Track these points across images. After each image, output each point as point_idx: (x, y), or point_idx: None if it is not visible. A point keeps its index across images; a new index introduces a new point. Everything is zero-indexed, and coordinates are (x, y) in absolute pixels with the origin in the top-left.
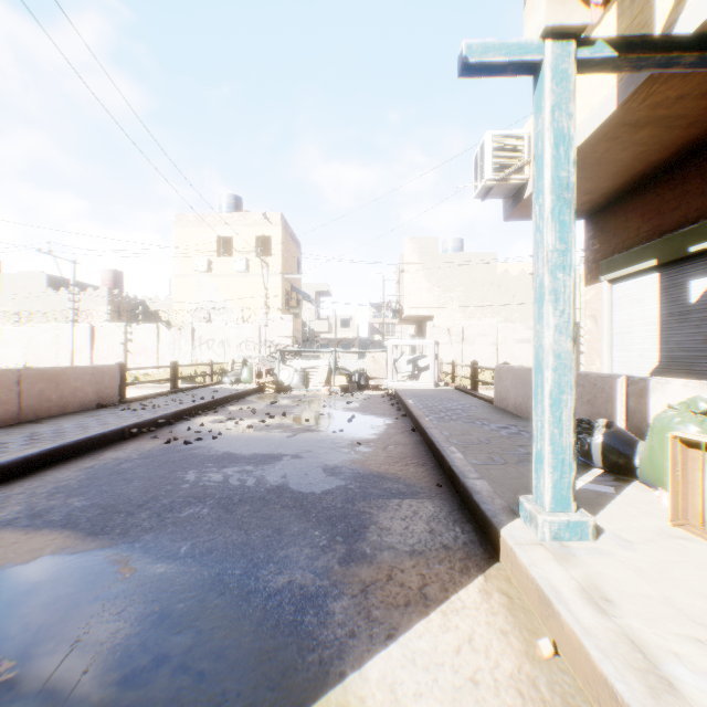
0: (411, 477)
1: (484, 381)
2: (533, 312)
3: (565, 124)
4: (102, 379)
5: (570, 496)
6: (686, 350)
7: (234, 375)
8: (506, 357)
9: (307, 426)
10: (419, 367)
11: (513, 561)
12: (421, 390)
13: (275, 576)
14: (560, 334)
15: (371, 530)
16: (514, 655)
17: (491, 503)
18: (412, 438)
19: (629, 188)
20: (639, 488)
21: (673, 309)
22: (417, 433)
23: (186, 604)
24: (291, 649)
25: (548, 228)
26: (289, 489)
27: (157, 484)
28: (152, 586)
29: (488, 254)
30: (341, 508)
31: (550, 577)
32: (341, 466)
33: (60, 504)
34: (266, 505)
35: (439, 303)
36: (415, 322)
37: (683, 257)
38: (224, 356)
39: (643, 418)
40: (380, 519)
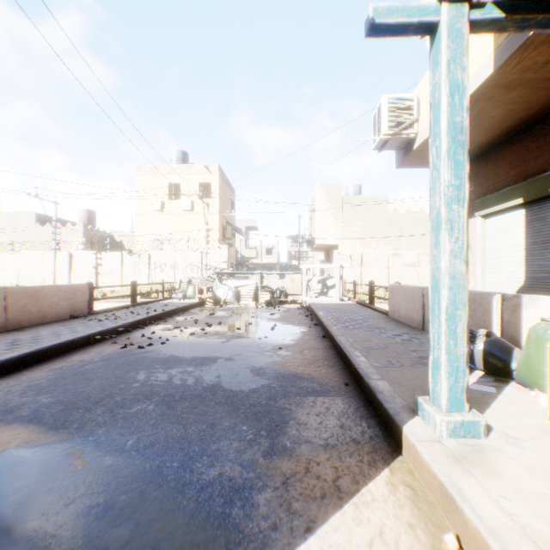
0: (323, 377)
1: (380, 297)
2: (429, 239)
3: (459, 76)
4: (74, 295)
5: (463, 398)
6: (547, 272)
7: (181, 292)
8: (396, 278)
9: (238, 334)
10: (327, 285)
11: (415, 456)
12: (329, 304)
13: (208, 468)
14: (455, 258)
15: (291, 425)
16: (422, 549)
17: (392, 402)
18: (323, 343)
19: (499, 140)
20: (516, 388)
21: (536, 239)
22: (327, 339)
23: (128, 496)
24: (219, 542)
25: (444, 166)
26: (222, 388)
27: (113, 383)
28: (100, 477)
29: (382, 197)
30: (265, 405)
31: (451, 473)
32: (266, 368)
33: (30, 401)
34: (203, 402)
35: (342, 235)
36: (324, 250)
37: (545, 196)
38: (174, 277)
39: (516, 328)
40: (298, 415)
